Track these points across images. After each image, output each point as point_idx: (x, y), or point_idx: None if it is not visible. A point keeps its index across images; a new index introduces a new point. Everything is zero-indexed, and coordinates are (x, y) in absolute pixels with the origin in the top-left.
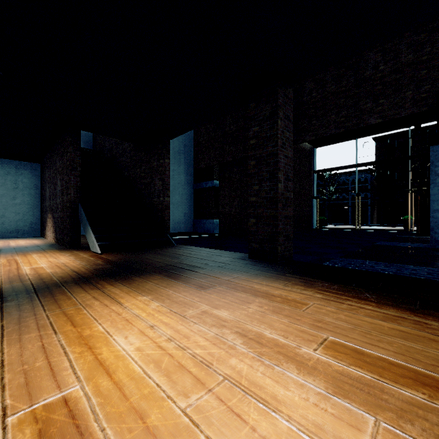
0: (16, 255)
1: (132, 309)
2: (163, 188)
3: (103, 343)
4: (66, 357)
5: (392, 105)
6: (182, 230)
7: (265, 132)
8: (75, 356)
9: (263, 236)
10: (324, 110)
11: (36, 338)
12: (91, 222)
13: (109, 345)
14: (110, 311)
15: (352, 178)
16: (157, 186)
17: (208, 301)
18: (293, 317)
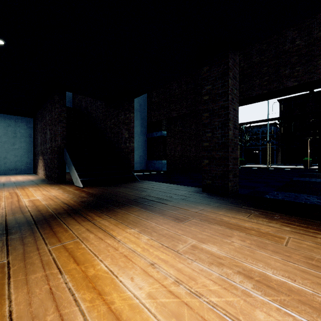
0: (16, 189)
1: (125, 243)
2: (129, 136)
3: (111, 286)
4: (78, 307)
5: (306, 71)
6: (138, 168)
7: (217, 90)
8: (86, 306)
9: (215, 174)
10: (250, 76)
11: (42, 279)
12: (74, 162)
13: (118, 289)
14: (106, 245)
15: (262, 130)
16: (124, 134)
17: (192, 234)
18: (282, 254)
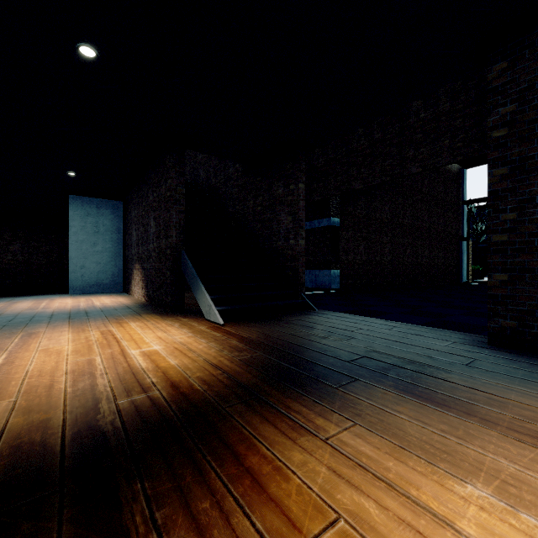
0: (109, 323)
1: None
2: (295, 227)
3: None
4: None
5: None
6: None
7: (537, 111)
8: None
9: (531, 307)
10: None
11: None
12: (202, 276)
13: None
14: None
15: None
16: (283, 223)
17: None
18: None
